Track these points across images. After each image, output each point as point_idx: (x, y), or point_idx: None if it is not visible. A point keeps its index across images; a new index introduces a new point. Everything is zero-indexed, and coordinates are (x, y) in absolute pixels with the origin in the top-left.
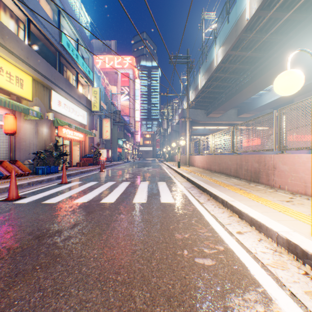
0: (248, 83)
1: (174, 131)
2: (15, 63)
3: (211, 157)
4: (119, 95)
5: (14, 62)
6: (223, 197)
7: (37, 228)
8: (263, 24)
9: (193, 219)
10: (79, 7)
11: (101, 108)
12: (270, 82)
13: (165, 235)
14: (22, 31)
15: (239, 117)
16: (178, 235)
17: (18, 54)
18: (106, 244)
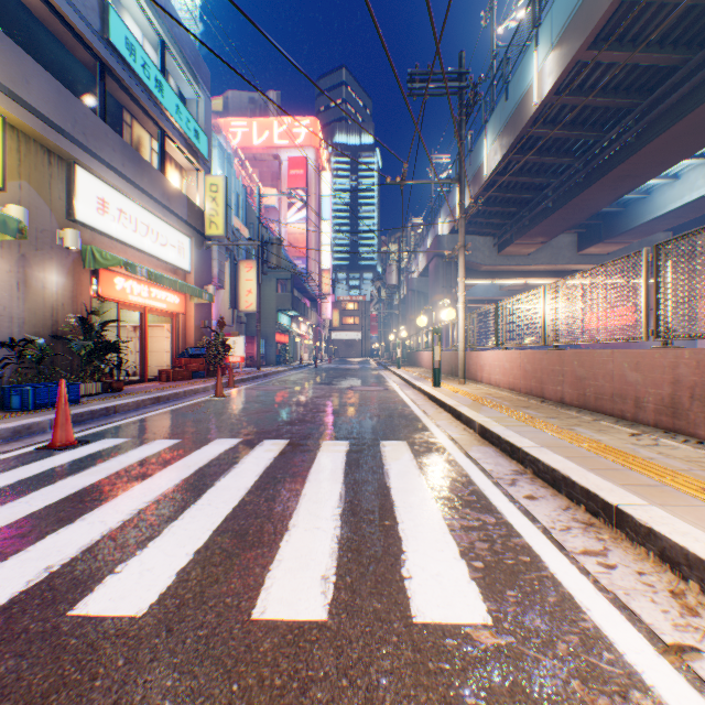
0: (628, 149)
1: (414, 294)
2: None
3: (546, 357)
4: (283, 211)
5: None
6: None
7: None
8: None
9: None
10: None
11: (234, 236)
12: (695, 142)
13: None
14: None
15: (582, 253)
16: None
17: None
18: None
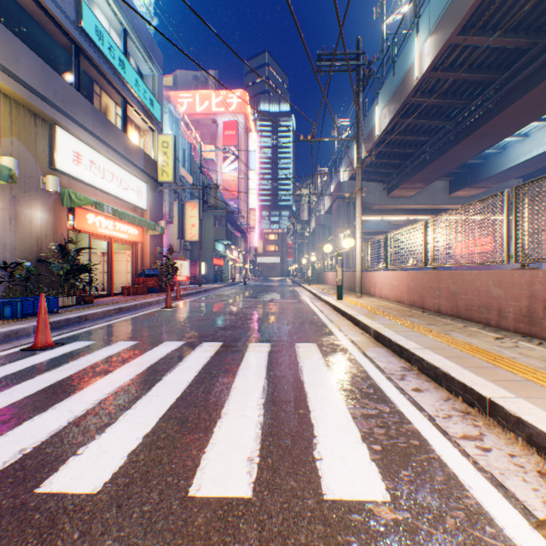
0: (489, 114)
1: (321, 227)
2: None
3: (426, 276)
4: (219, 163)
5: None
6: None
7: None
8: None
9: None
10: None
11: (181, 182)
12: (542, 108)
13: None
14: None
15: (452, 195)
16: None
17: None
18: None
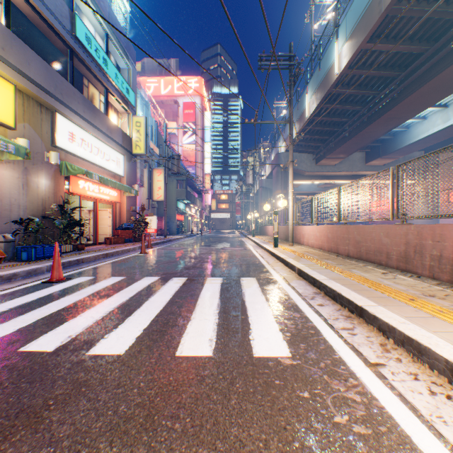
0: (393, 102)
1: (263, 189)
2: None
3: (339, 229)
4: (180, 136)
5: None
6: (452, 356)
7: None
8: None
9: None
10: None
11: (150, 153)
12: (433, 98)
13: None
14: None
15: (368, 164)
16: None
17: None
18: None
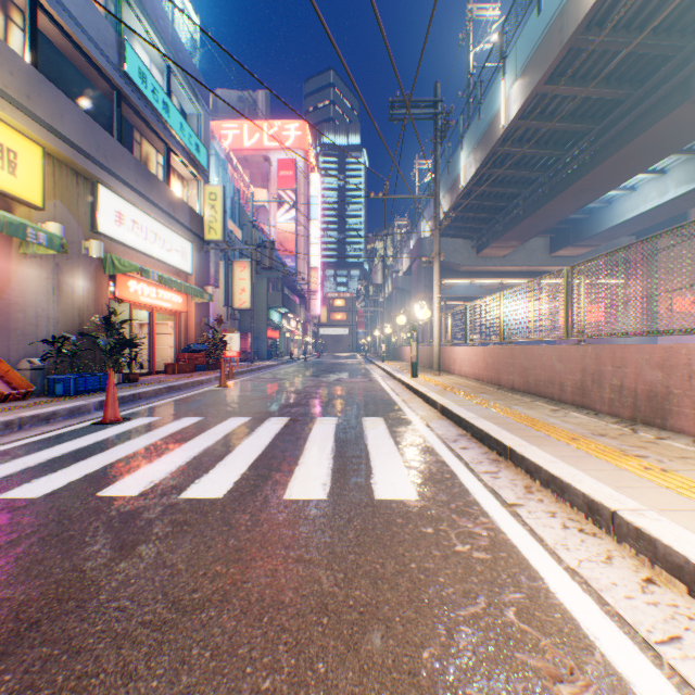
0: (585, 167)
1: (398, 291)
2: None
3: (502, 352)
4: (273, 210)
5: None
6: (590, 489)
7: None
8: (637, 6)
9: (506, 597)
10: None
11: (229, 238)
12: (641, 163)
13: None
14: (17, 31)
15: (553, 255)
16: None
17: None
18: None
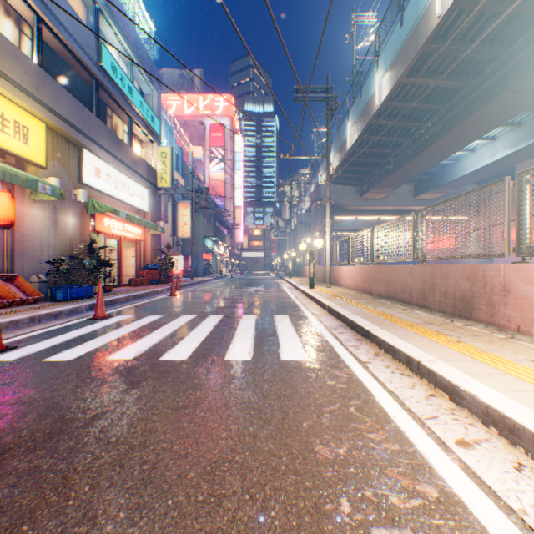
0: (436, 136)
1: (302, 225)
2: (13, 96)
3: (373, 270)
4: (206, 163)
5: (11, 94)
6: (409, 351)
7: (9, 427)
8: (468, 25)
9: (351, 402)
10: (134, 3)
11: (174, 184)
12: (476, 133)
13: (291, 448)
14: (27, 40)
15: (416, 198)
16: (323, 448)
17: (18, 81)
18: (153, 478)
